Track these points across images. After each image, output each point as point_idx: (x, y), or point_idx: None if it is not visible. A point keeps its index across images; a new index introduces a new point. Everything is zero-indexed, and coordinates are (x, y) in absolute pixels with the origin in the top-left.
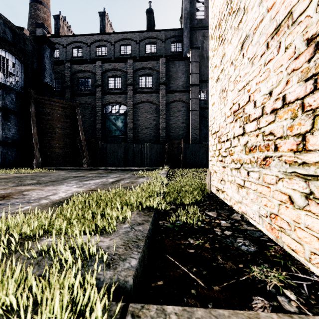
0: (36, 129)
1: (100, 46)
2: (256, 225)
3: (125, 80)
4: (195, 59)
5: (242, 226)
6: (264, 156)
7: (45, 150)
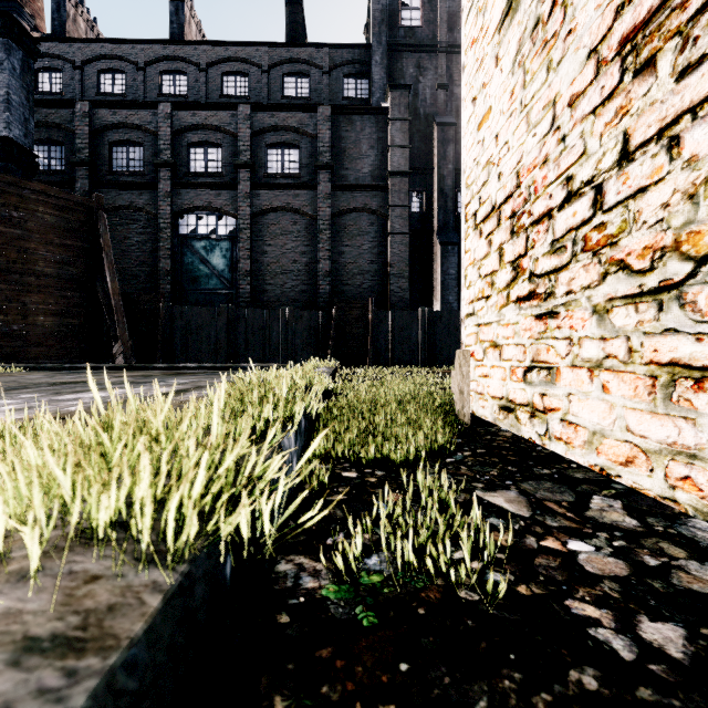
0: None
1: (172, 71)
2: None
3: (233, 154)
4: (401, 114)
5: (691, 573)
6: None
7: (4, 320)
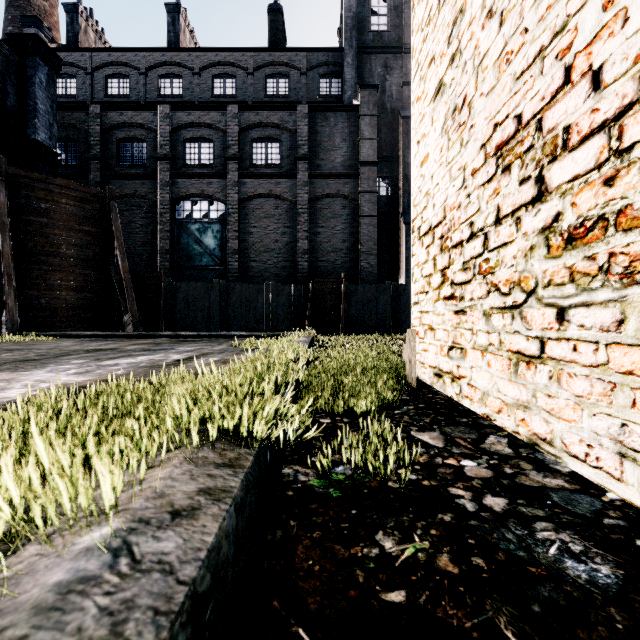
0: (9, 245)
1: (169, 75)
2: (603, 483)
3: (223, 148)
4: (369, 110)
5: (529, 476)
6: None
7: (34, 294)
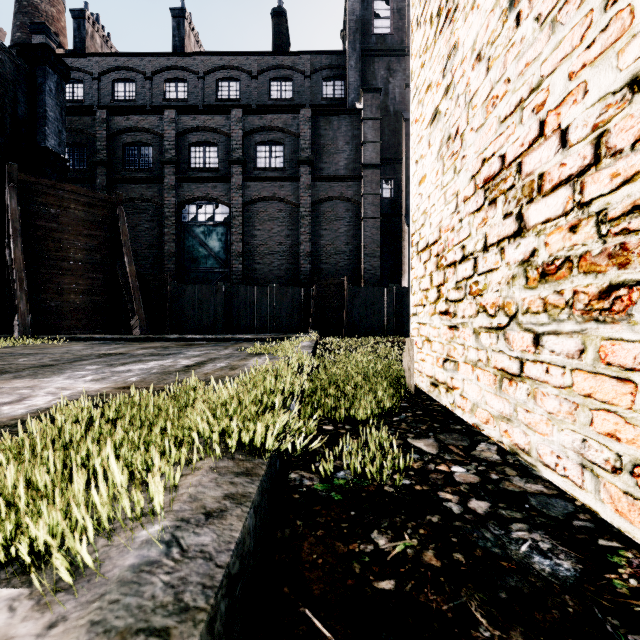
0: (20, 250)
1: (175, 79)
2: (569, 490)
3: (227, 152)
4: (372, 114)
5: (512, 482)
6: (607, 284)
7: (44, 298)
